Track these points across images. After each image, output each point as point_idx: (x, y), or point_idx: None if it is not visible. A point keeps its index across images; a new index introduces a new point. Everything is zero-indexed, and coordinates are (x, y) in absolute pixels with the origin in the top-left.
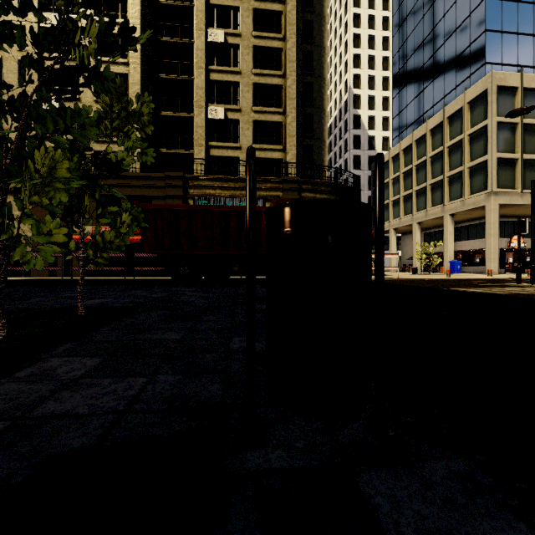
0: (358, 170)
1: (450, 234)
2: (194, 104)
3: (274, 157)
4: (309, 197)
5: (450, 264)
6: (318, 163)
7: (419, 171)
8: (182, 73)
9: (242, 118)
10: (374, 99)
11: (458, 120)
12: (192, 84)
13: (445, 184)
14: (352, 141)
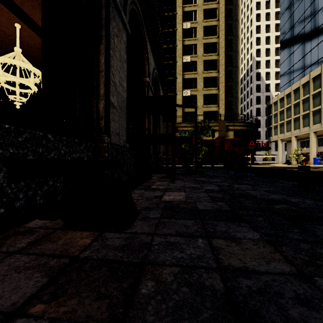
0: (259, 104)
1: (314, 143)
2: (176, 89)
3: (213, 110)
4: (231, 129)
5: (314, 159)
6: (235, 109)
7: (295, 107)
8: (171, 76)
9: (198, 94)
10: (269, 61)
11: (318, 80)
12: (175, 80)
13: (310, 115)
14: (255, 88)
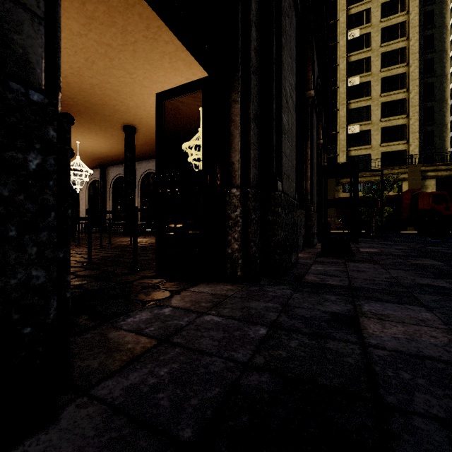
0: None
1: None
2: (337, 125)
3: (398, 149)
4: (431, 176)
5: None
6: (439, 143)
7: None
8: None
9: (372, 128)
10: None
11: None
12: (335, 113)
13: None
14: None
